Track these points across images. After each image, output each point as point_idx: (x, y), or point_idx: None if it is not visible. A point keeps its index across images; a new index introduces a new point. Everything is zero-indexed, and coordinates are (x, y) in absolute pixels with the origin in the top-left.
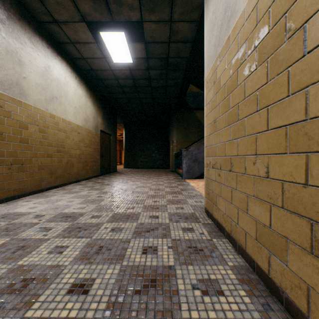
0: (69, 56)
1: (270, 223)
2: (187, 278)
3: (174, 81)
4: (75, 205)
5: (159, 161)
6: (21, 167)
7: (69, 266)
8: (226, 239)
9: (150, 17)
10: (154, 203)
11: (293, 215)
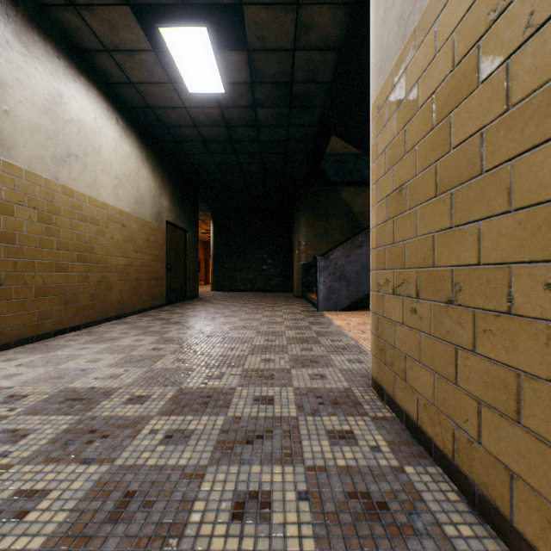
0: (103, 79)
1: None
2: None
3: (302, 130)
4: (100, 369)
5: (274, 278)
6: None
7: None
8: (437, 467)
9: None
10: (264, 364)
11: None
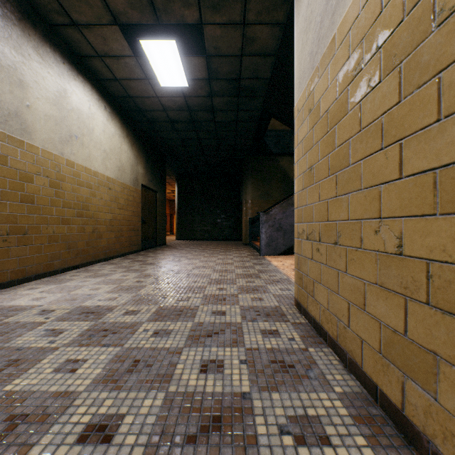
0: (95, 76)
1: (406, 327)
2: (270, 414)
3: (248, 114)
4: (101, 294)
5: (226, 229)
6: (23, 239)
7: (84, 394)
8: (329, 348)
9: (213, 18)
10: (219, 291)
11: (448, 317)
